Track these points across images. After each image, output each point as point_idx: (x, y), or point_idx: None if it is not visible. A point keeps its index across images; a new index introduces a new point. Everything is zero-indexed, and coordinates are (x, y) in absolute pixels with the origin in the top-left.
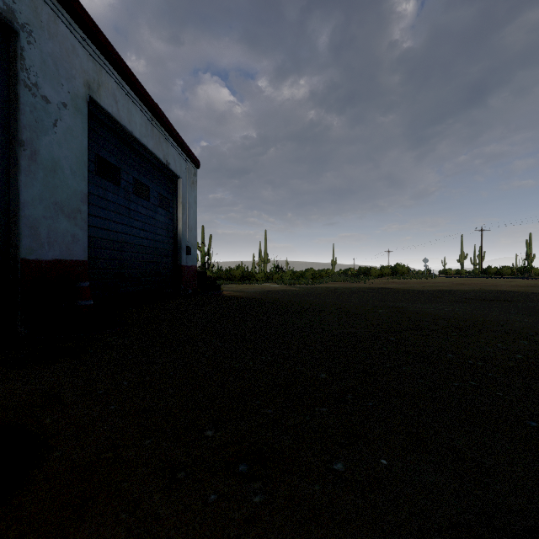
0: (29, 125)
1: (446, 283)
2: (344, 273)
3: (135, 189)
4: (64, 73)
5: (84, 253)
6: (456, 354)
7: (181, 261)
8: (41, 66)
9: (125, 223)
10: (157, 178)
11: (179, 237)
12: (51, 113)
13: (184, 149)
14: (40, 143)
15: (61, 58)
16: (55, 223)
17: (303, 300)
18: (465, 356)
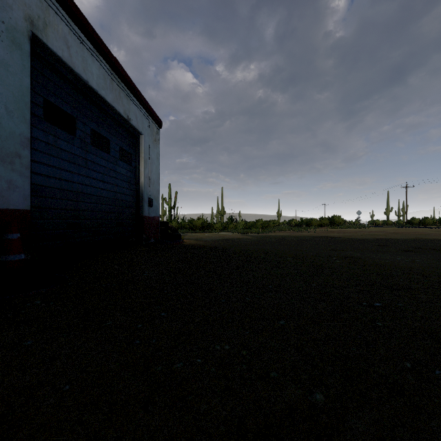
0: None
1: (380, 232)
2: (287, 223)
3: (93, 140)
4: None
5: (25, 202)
6: None
7: (143, 212)
8: None
9: (82, 173)
10: (118, 132)
11: (141, 189)
12: None
13: (146, 107)
14: None
15: None
16: None
17: (257, 248)
18: None
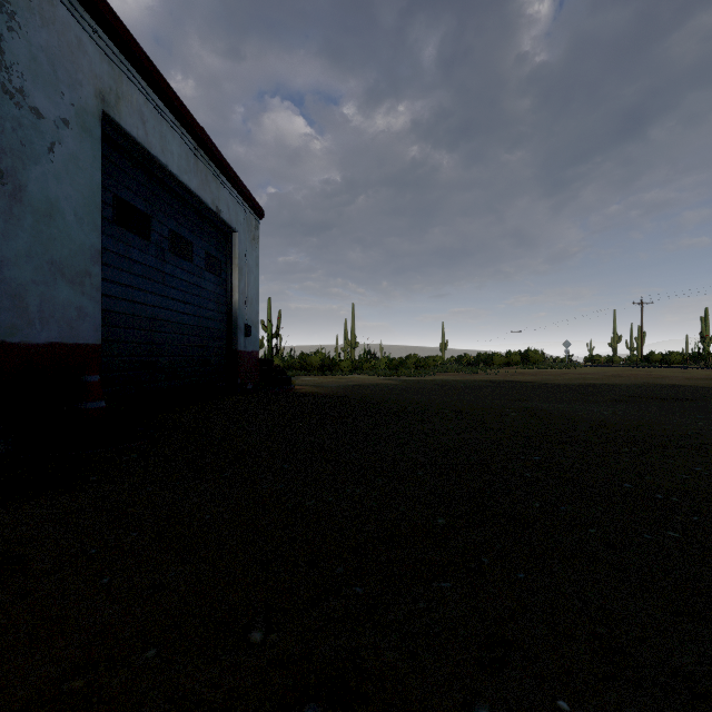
0: (11, 149)
1: (596, 374)
2: (457, 361)
3: (171, 245)
4: (65, 77)
5: (96, 334)
6: (637, 484)
7: (237, 345)
8: (30, 65)
9: (158, 292)
10: (203, 230)
11: (235, 312)
12: (45, 133)
13: (242, 192)
14: (28, 175)
15: (61, 55)
16: (51, 291)
17: (404, 398)
18: (650, 487)
